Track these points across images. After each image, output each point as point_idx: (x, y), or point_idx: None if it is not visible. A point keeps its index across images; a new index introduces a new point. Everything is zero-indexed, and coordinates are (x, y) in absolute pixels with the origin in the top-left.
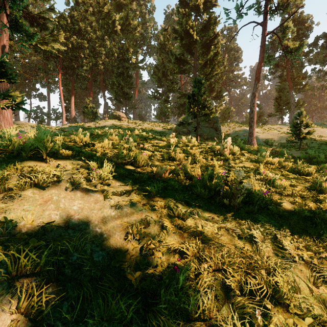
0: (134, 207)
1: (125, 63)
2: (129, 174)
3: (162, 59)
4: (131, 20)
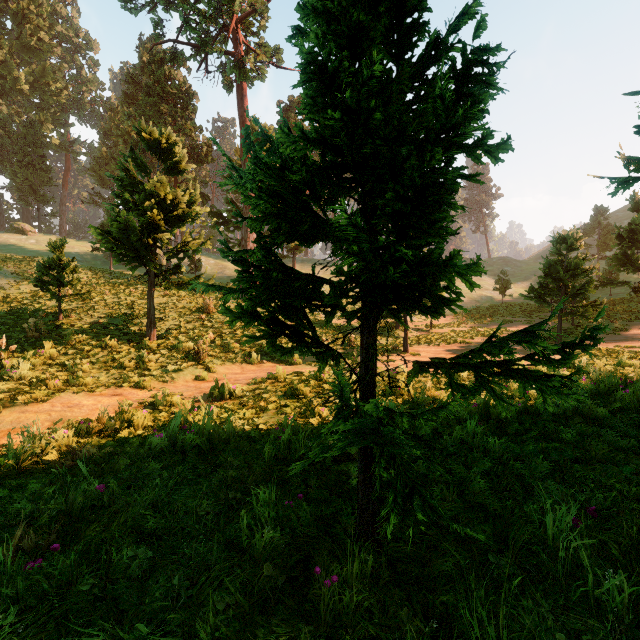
0: (15, 276)
1: (38, 149)
2: (15, 271)
3: (105, 152)
4: (51, 81)
